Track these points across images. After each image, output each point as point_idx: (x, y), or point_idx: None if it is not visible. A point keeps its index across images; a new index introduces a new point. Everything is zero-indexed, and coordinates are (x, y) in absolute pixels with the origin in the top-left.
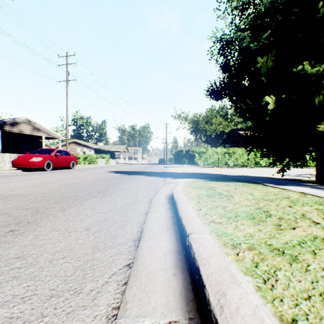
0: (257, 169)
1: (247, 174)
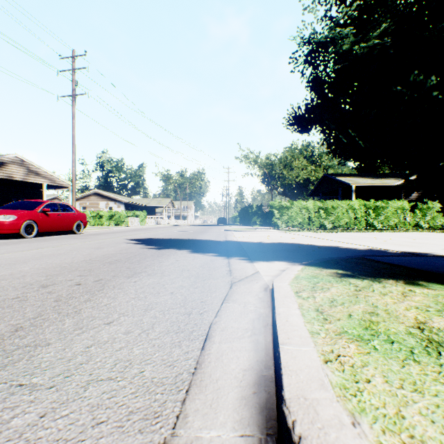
0: (380, 235)
1: (383, 247)
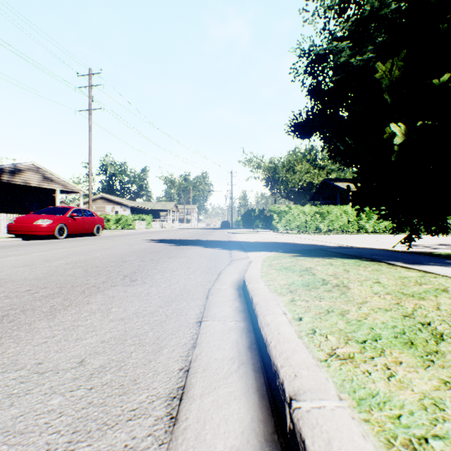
0: (364, 237)
1: (351, 245)
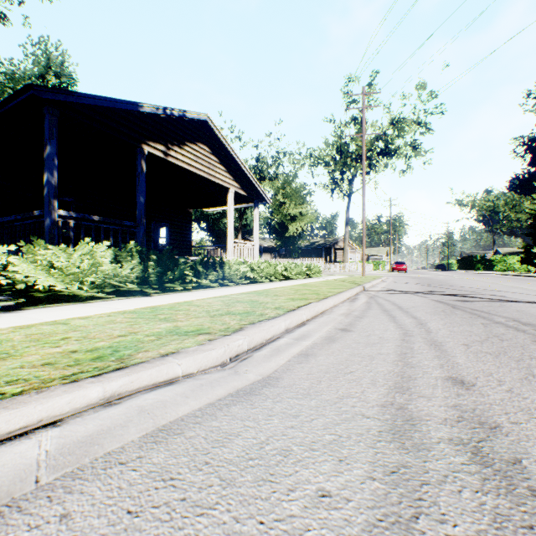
0: None
1: None
